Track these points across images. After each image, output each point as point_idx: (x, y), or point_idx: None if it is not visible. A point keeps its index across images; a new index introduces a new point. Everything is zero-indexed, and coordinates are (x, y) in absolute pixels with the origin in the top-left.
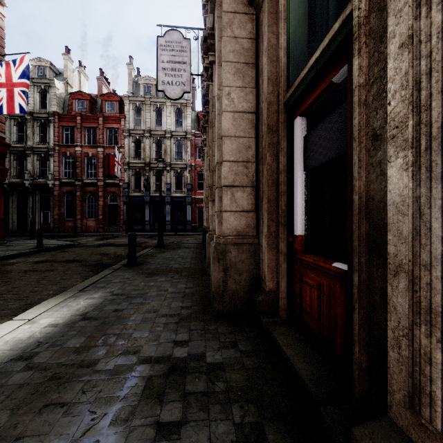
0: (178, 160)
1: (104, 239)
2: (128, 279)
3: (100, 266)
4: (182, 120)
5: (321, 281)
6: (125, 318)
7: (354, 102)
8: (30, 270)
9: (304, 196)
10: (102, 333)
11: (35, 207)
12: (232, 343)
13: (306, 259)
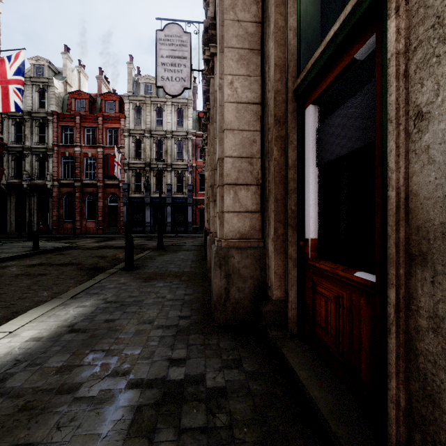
0: (179, 160)
1: (103, 241)
2: (124, 285)
3: (96, 270)
4: (183, 119)
5: (340, 293)
6: (117, 330)
7: (389, 74)
8: (22, 274)
9: (317, 195)
10: (90, 348)
11: (34, 208)
12: (235, 362)
13: (321, 267)
